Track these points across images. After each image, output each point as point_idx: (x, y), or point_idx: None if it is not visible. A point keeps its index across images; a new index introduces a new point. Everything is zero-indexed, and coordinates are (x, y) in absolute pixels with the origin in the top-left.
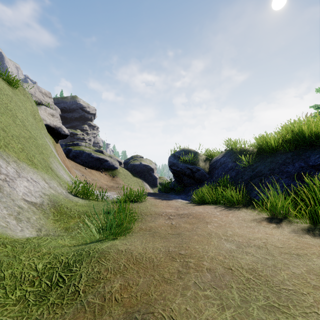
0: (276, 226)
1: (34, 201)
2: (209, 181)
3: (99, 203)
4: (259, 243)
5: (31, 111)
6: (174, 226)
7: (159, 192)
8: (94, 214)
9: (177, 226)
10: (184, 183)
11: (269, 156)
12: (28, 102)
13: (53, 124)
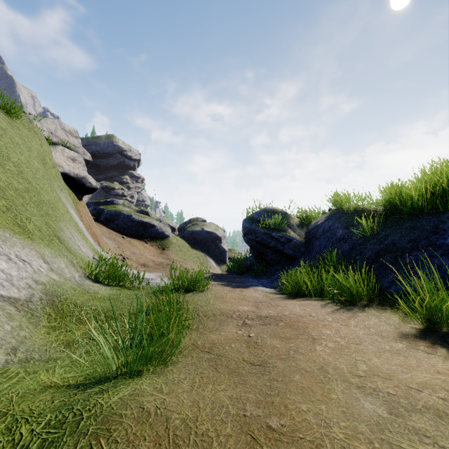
0: (448, 351)
1: (15, 295)
2: (306, 258)
3: (134, 294)
4: (435, 400)
5: (39, 152)
6: (253, 343)
7: (228, 273)
8: (121, 314)
9: (258, 342)
10: (267, 260)
11: (406, 218)
12: (34, 139)
13: (74, 173)
